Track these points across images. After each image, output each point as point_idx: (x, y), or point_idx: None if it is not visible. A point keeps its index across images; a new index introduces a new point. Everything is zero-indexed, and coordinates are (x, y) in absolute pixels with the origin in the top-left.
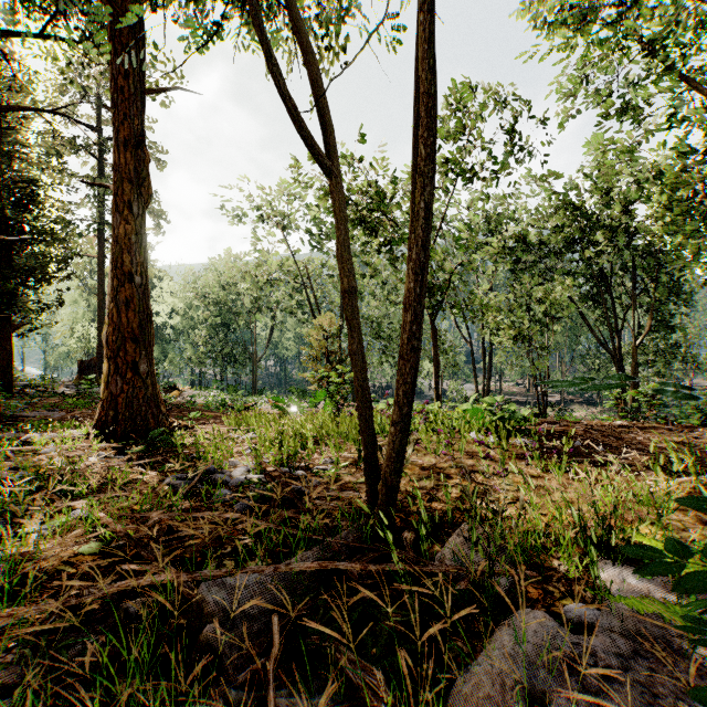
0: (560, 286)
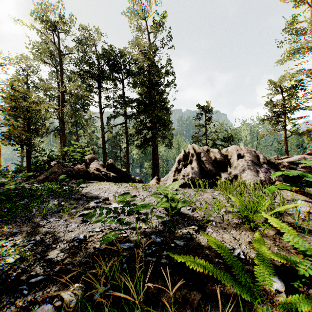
0: None
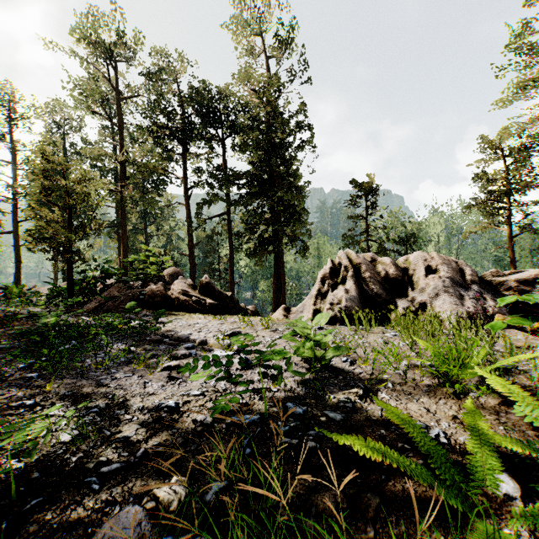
0: None
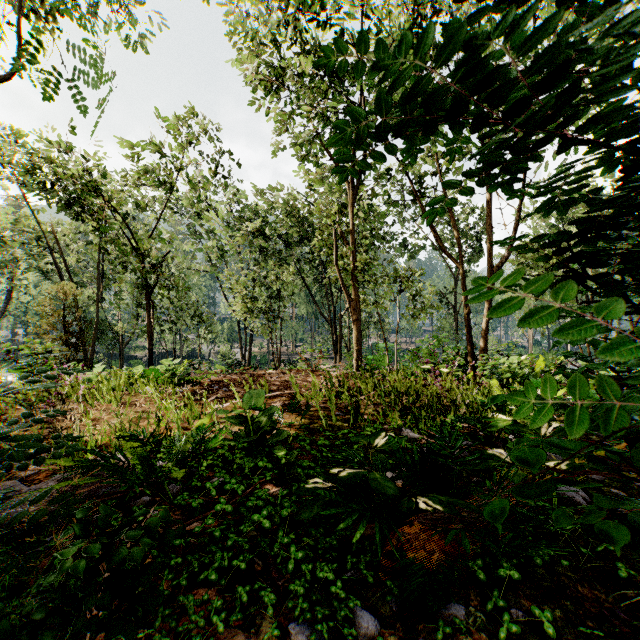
0: (285, 272)
